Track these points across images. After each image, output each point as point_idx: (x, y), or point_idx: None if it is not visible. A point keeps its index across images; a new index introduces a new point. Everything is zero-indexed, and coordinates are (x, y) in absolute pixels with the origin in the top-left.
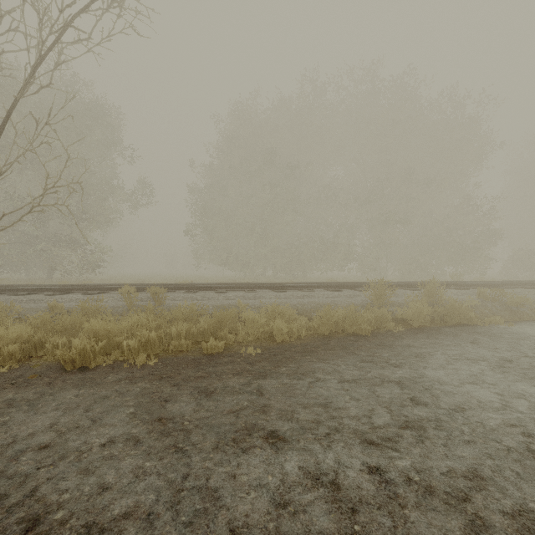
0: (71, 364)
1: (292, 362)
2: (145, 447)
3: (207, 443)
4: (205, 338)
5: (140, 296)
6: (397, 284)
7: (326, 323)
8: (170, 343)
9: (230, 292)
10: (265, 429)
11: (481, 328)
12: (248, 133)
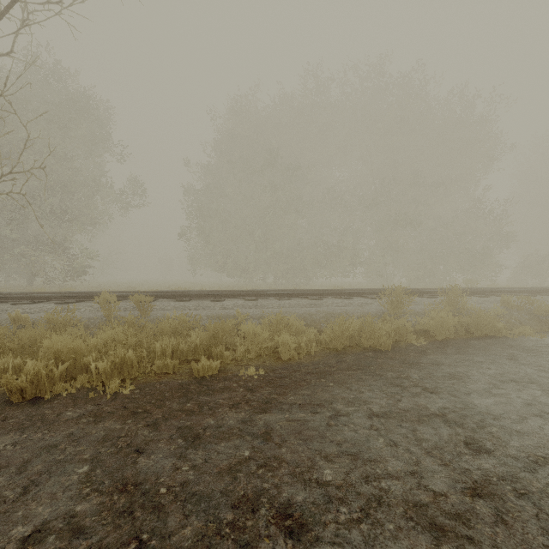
0: (19, 394)
1: (303, 387)
2: (92, 542)
3: (189, 530)
4: (196, 355)
5: (123, 305)
6: (412, 291)
7: (340, 336)
8: (154, 363)
9: (227, 301)
10: (275, 499)
11: (512, 340)
12: (248, 130)
